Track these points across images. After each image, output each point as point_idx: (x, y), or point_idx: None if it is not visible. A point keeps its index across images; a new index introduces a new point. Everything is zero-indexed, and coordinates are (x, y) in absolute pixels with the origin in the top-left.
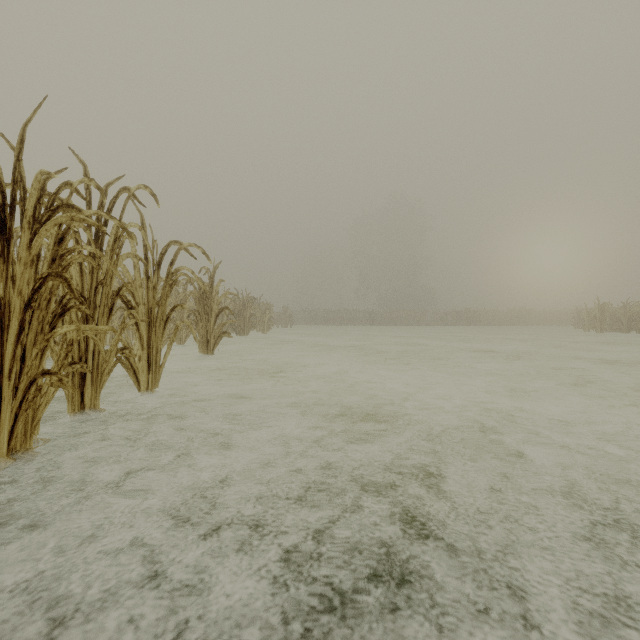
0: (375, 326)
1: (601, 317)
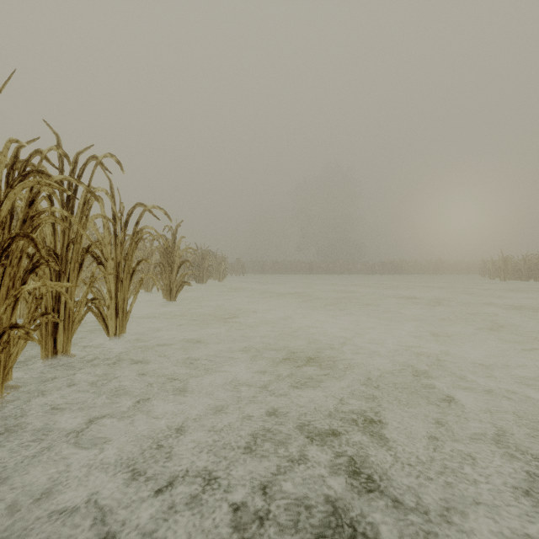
0: (314, 275)
1: (504, 268)
